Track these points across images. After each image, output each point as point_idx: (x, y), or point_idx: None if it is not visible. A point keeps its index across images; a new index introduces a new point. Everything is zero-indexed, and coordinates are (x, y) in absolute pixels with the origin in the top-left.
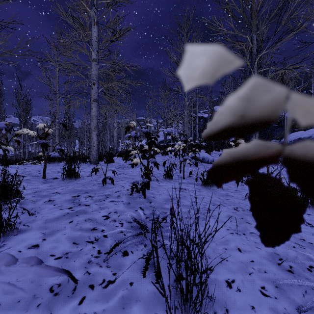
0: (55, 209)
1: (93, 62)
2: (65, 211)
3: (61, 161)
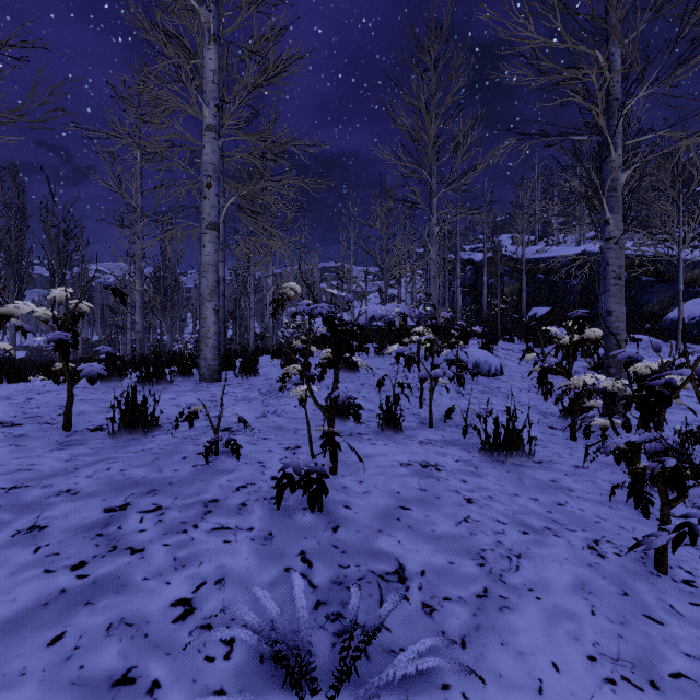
0: (29, 573)
1: (208, 133)
2: (57, 581)
3: (143, 368)
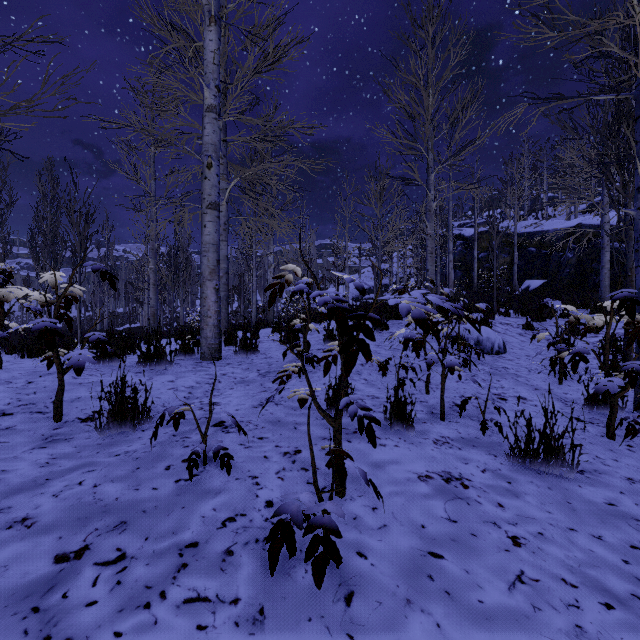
0: None
1: (209, 114)
2: None
3: (153, 341)
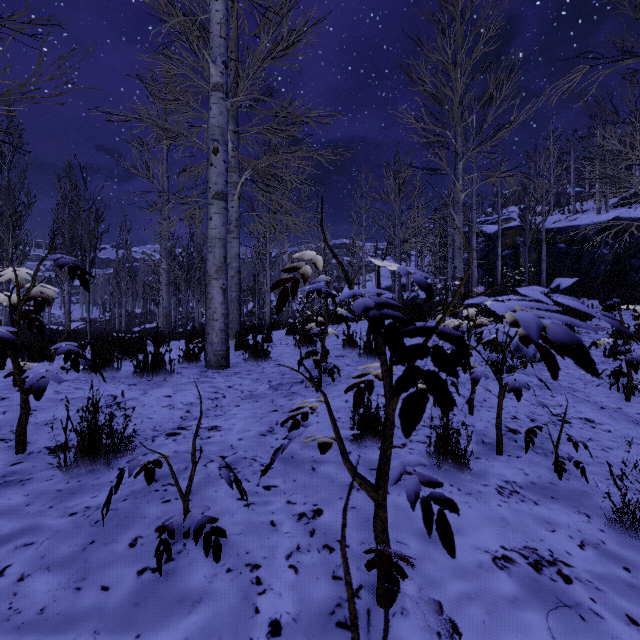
0: None
1: (215, 93)
2: None
3: (163, 344)
